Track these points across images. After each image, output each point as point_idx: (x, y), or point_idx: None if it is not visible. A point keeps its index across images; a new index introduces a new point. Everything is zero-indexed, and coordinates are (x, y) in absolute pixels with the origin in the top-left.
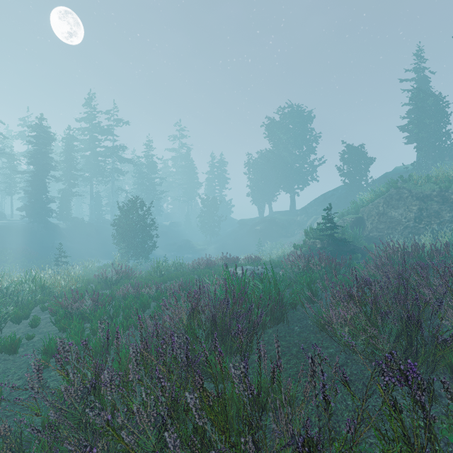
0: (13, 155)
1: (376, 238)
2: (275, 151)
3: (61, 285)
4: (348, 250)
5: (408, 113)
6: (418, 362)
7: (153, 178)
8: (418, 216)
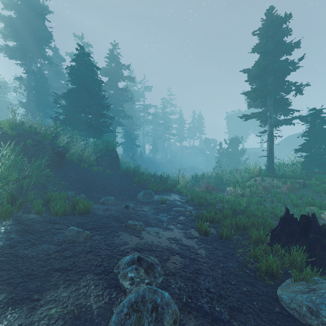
0: None
1: None
2: (246, 111)
3: None
4: None
5: None
6: None
7: (166, 126)
8: None
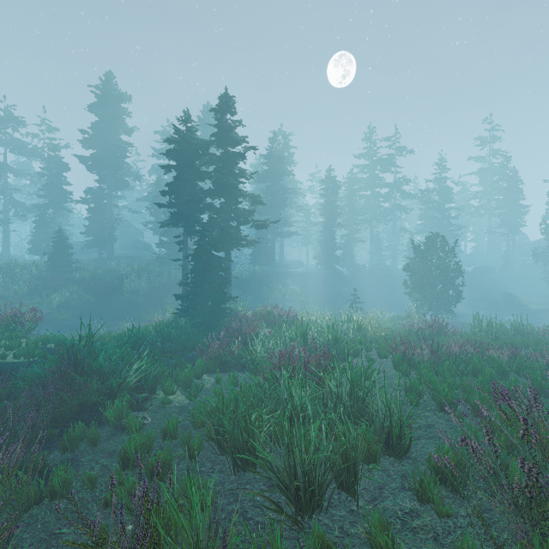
0: (309, 210)
1: None
2: None
3: (370, 330)
4: None
5: None
6: None
7: (448, 207)
8: None
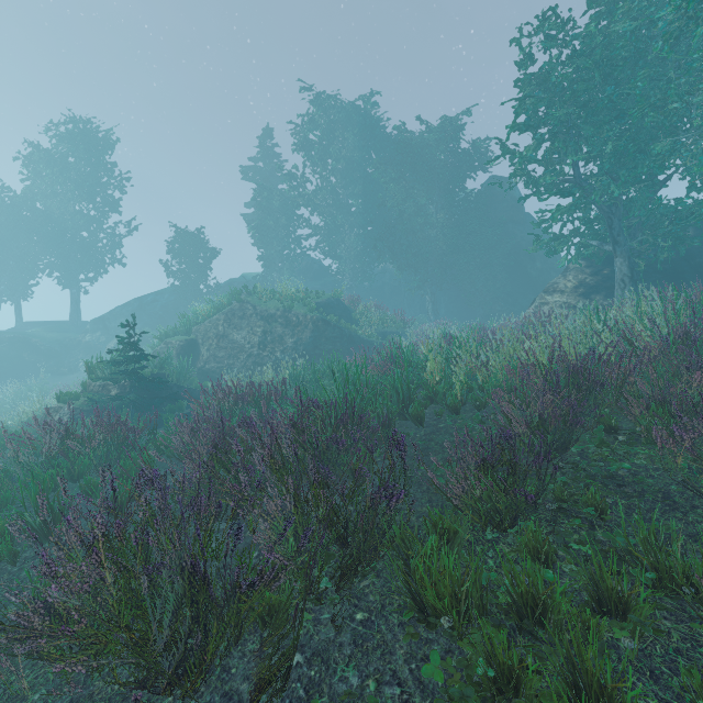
0: None
1: (214, 372)
2: (33, 195)
3: None
4: (166, 397)
5: (255, 206)
6: (208, 652)
7: None
8: (263, 341)
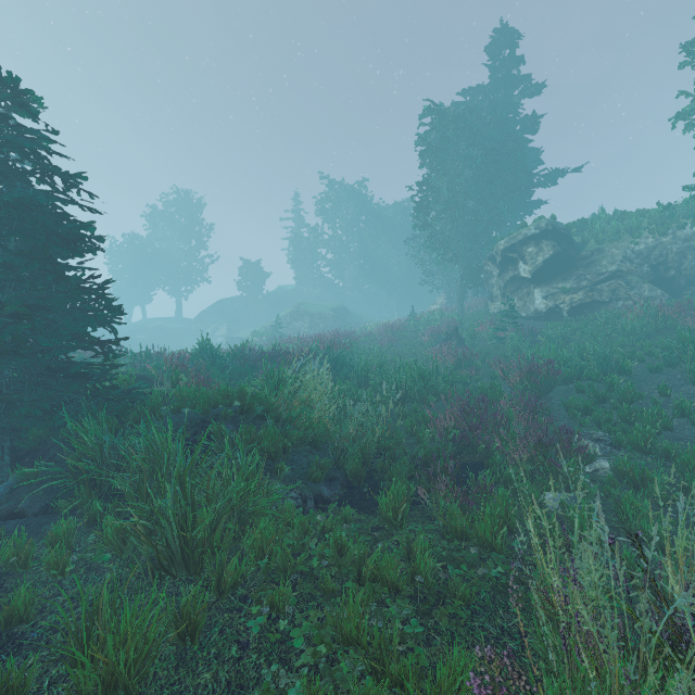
0: None
1: None
2: (151, 238)
3: None
4: None
5: (292, 246)
6: None
7: None
8: (310, 326)
